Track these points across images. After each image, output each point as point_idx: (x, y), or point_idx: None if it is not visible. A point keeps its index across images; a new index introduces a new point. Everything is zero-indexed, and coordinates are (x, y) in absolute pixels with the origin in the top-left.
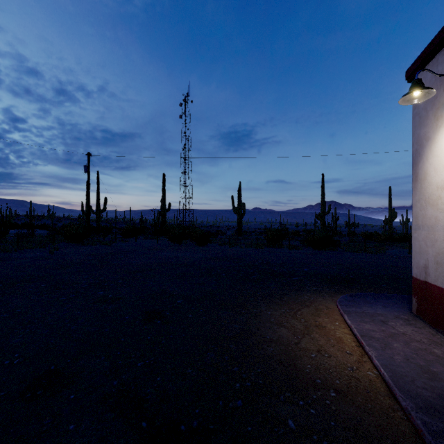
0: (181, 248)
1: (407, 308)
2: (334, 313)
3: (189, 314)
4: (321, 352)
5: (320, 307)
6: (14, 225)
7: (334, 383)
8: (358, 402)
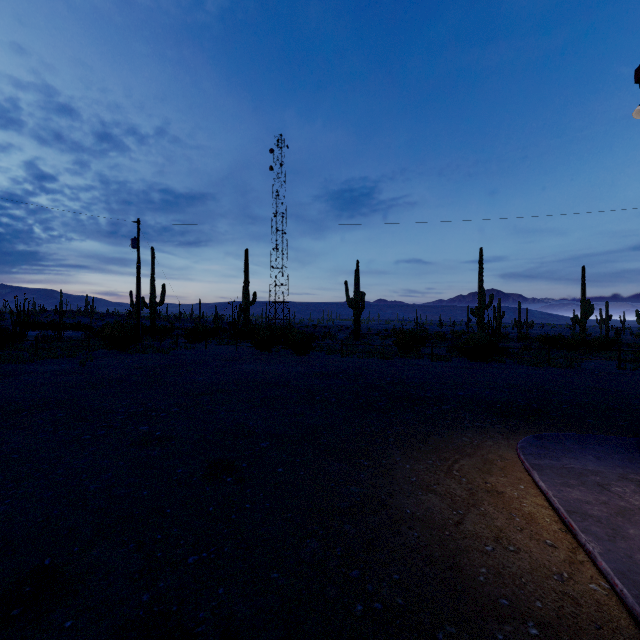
0: (271, 359)
1: (637, 461)
2: (515, 467)
3: (278, 467)
4: (502, 542)
5: (491, 457)
6: (38, 324)
7: (532, 608)
8: None
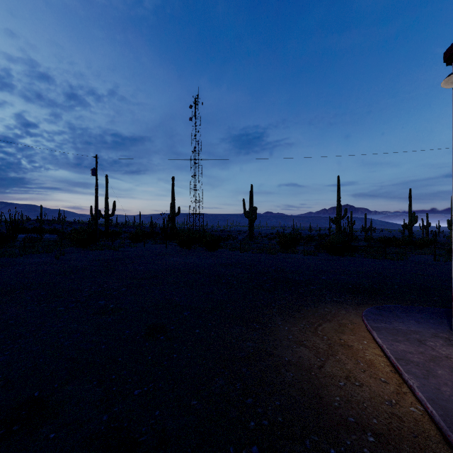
0: (190, 254)
1: (445, 324)
2: (361, 329)
3: (196, 329)
4: (350, 380)
5: (344, 322)
6: (25, 229)
7: (370, 423)
8: (404, 451)
